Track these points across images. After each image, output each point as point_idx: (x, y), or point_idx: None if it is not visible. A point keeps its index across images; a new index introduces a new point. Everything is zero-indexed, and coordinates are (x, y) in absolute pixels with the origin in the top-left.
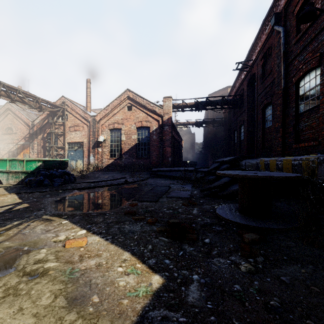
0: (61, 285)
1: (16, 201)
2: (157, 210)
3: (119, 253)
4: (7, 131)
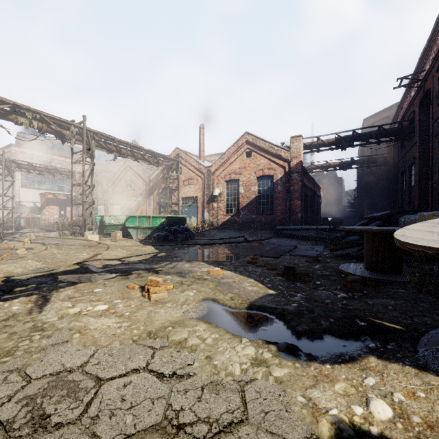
0: (216, 283)
1: (155, 251)
2: (278, 264)
3: (246, 279)
4: (127, 188)
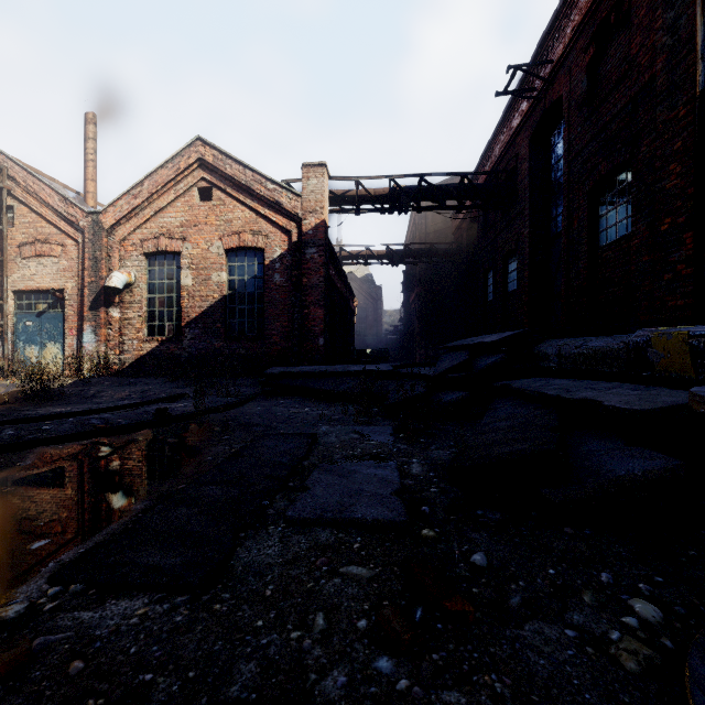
0: None
1: None
2: None
3: None
4: None
